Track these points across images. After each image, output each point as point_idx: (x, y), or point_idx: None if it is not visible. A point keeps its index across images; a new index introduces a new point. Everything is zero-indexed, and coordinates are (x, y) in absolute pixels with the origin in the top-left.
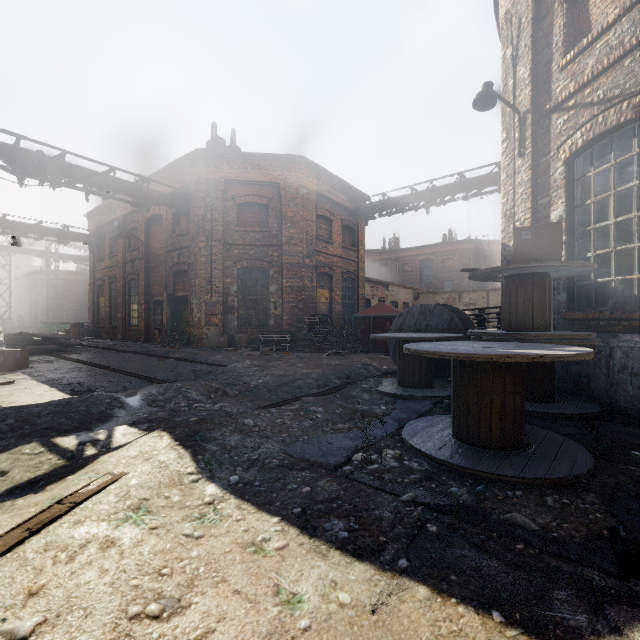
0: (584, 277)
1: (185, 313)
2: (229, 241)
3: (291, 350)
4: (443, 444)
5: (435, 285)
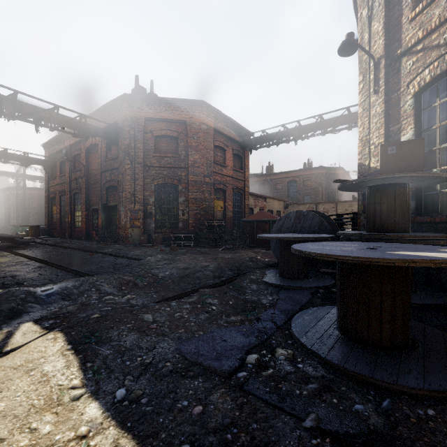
0: (430, 188)
1: (115, 218)
2: (148, 164)
3: (195, 246)
4: (333, 342)
5: (298, 199)
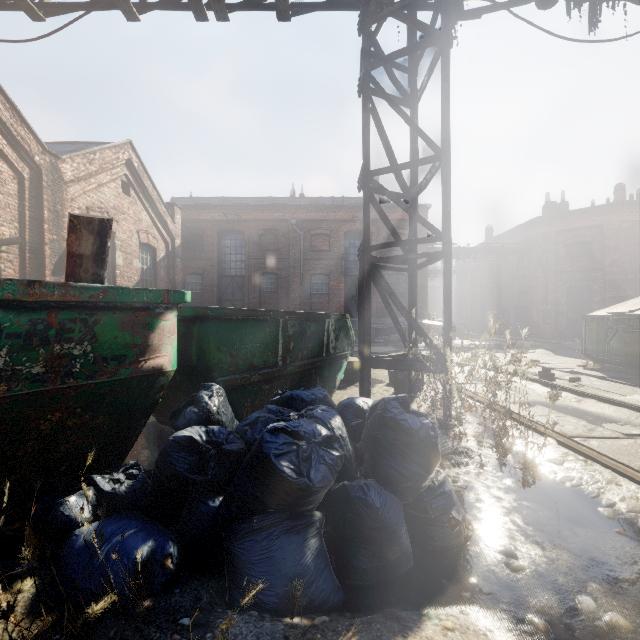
0: None
1: (525, 316)
2: (559, 270)
3: None
4: None
5: None
